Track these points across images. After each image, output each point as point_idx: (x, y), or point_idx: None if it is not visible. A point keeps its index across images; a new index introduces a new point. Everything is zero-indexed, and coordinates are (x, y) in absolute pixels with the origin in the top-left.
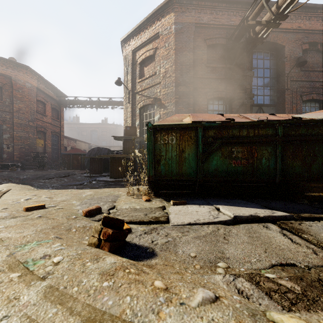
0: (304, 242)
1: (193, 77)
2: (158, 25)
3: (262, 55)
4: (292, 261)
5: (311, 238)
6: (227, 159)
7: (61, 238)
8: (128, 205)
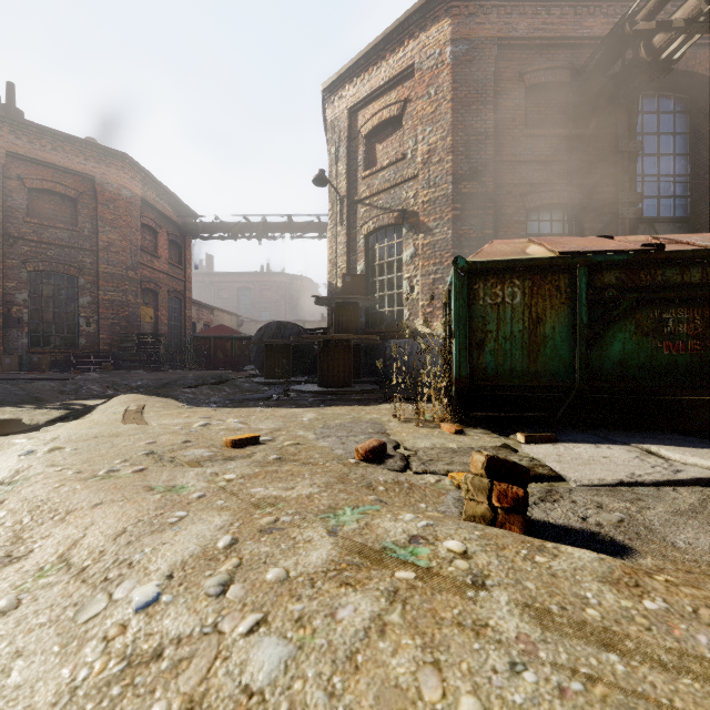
0: None
1: (493, 161)
2: (412, 50)
3: (655, 104)
4: None
5: None
6: (651, 339)
7: (387, 504)
8: (427, 440)
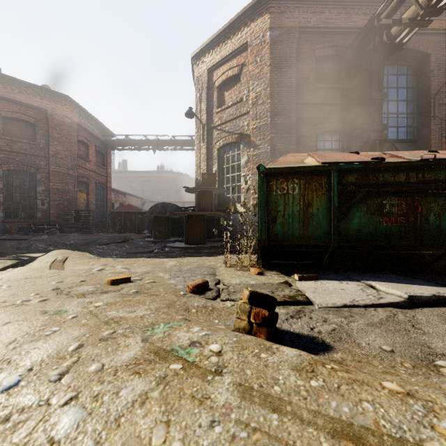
0: None
1: (295, 103)
2: (246, 33)
3: (395, 69)
4: None
5: None
6: (376, 216)
7: (190, 321)
8: (238, 279)
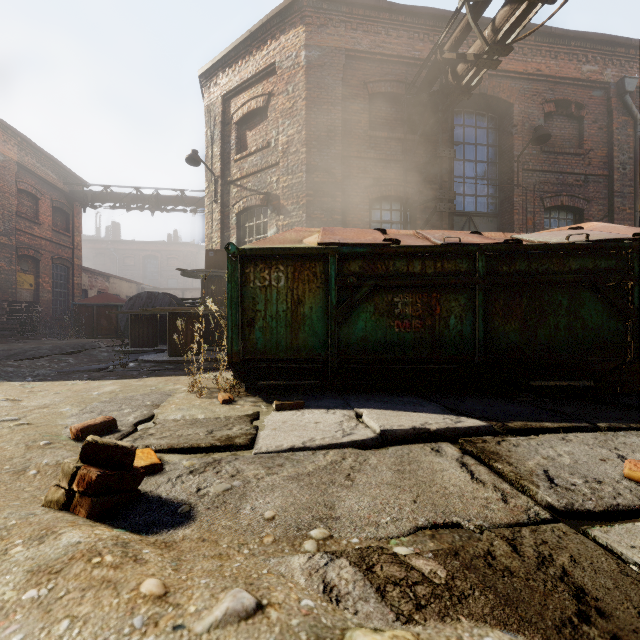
0: (493, 478)
1: (341, 155)
2: (274, 49)
3: (474, 120)
4: (457, 517)
5: (508, 470)
6: (386, 319)
7: None
8: (183, 412)
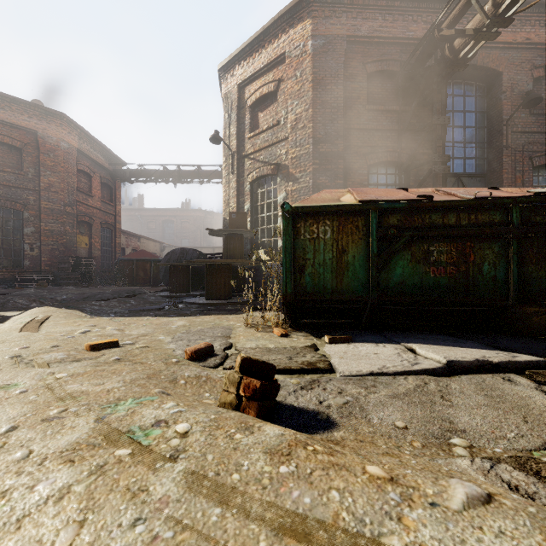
0: None
1: (343, 128)
2: (284, 41)
3: (462, 89)
4: None
5: None
6: (422, 265)
7: (170, 395)
8: (254, 342)
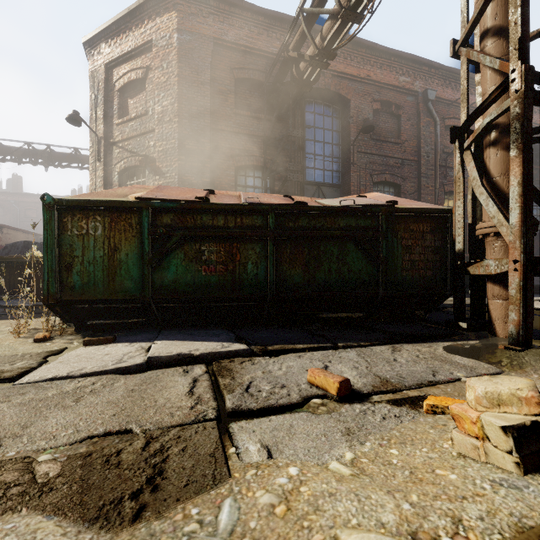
0: (205, 390)
1: (210, 127)
2: (151, 28)
3: (322, 109)
4: (135, 424)
5: (222, 383)
6: (194, 264)
7: None
8: None
